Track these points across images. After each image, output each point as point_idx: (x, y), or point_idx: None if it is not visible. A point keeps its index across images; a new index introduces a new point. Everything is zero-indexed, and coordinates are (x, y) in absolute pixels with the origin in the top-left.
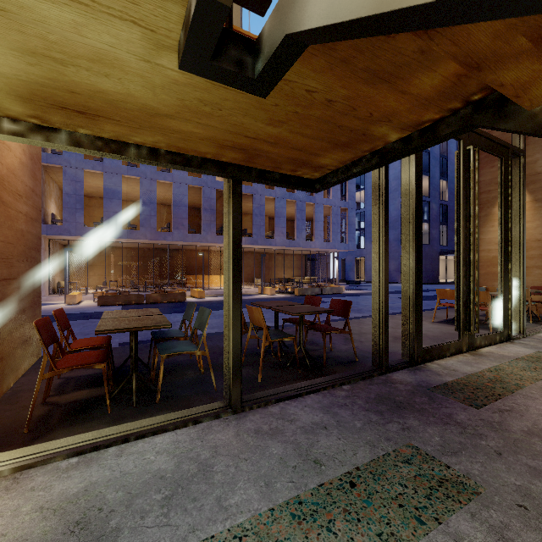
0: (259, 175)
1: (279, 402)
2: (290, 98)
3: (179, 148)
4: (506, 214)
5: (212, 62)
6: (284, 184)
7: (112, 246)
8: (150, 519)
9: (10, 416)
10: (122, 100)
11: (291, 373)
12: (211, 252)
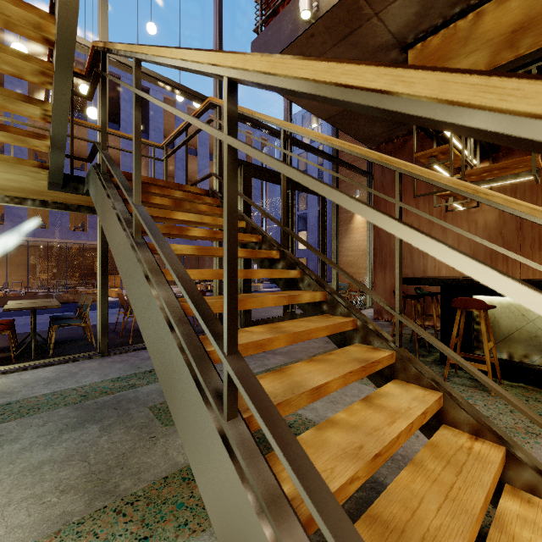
0: None
1: (136, 351)
2: None
3: (61, 201)
4: (323, 234)
5: (62, 190)
6: None
7: (15, 243)
8: (37, 388)
9: None
10: (22, 187)
11: None
12: None
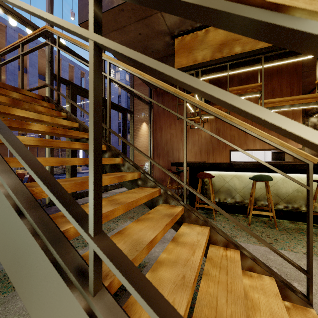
0: None
1: None
2: None
3: None
4: (125, 136)
5: None
6: None
7: None
8: None
9: None
10: None
11: None
12: None
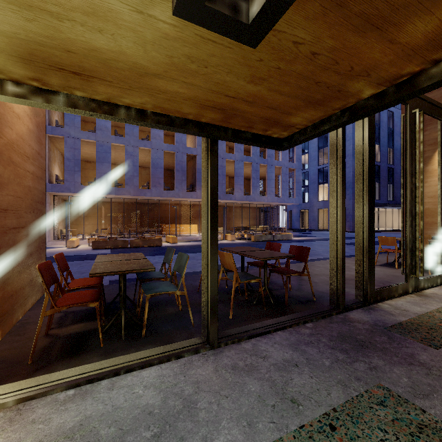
0: (234, 135)
1: (251, 339)
2: (275, 52)
3: (164, 109)
4: None
5: (207, 4)
6: (255, 142)
7: (103, 200)
8: None
9: (17, 347)
10: (114, 59)
11: (258, 311)
12: (182, 206)
